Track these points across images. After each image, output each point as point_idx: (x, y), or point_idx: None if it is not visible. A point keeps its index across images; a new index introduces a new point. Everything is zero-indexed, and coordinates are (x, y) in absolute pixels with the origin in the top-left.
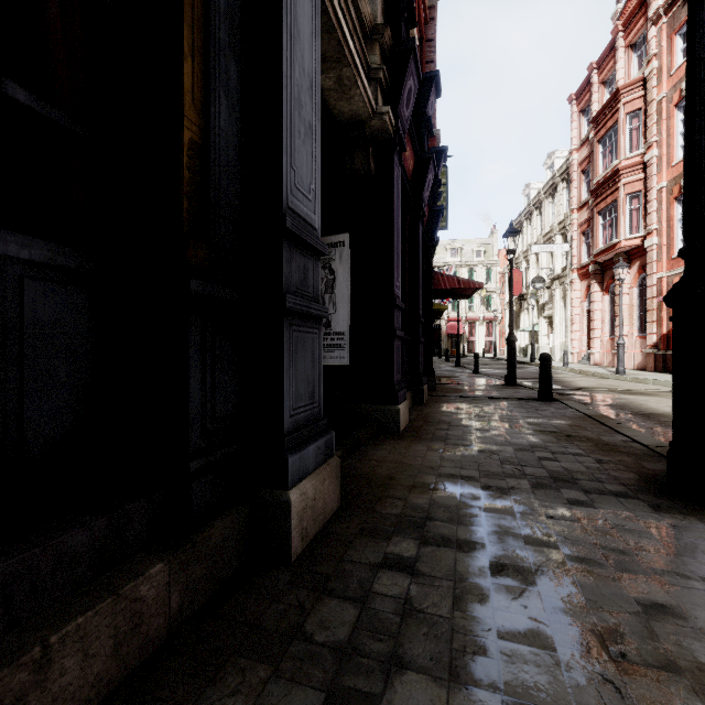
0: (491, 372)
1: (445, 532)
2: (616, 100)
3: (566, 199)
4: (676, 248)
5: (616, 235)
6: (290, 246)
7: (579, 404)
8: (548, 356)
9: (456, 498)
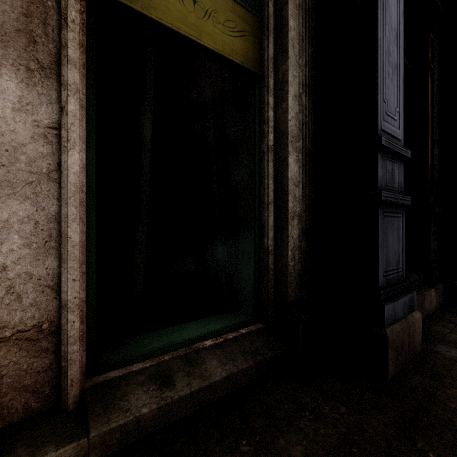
0: None
1: None
2: None
3: None
4: None
5: None
6: None
7: None
8: None
9: None
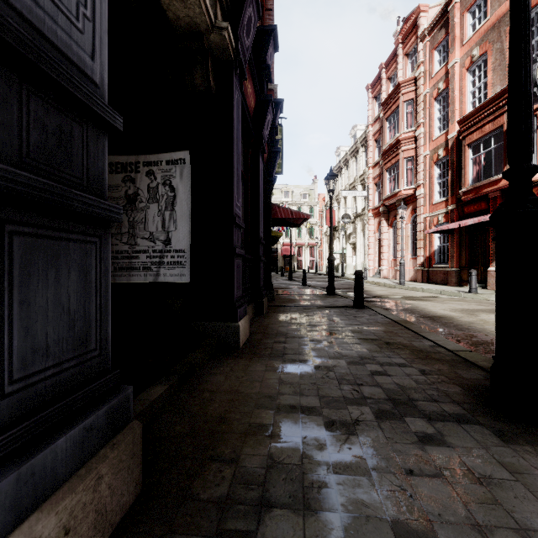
0: (315, 284)
1: (288, 536)
2: (398, 91)
3: (365, 160)
4: (435, 197)
5: (397, 186)
6: (6, 72)
7: (385, 311)
8: (361, 272)
9: (298, 449)
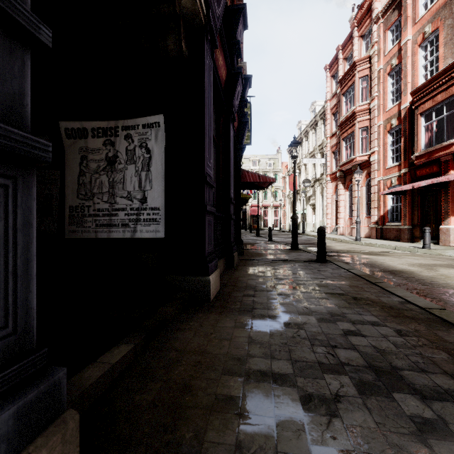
0: (279, 240)
1: None
2: (353, 69)
3: (323, 131)
4: (389, 162)
5: (353, 153)
6: None
7: (347, 265)
8: (323, 229)
9: (272, 437)
